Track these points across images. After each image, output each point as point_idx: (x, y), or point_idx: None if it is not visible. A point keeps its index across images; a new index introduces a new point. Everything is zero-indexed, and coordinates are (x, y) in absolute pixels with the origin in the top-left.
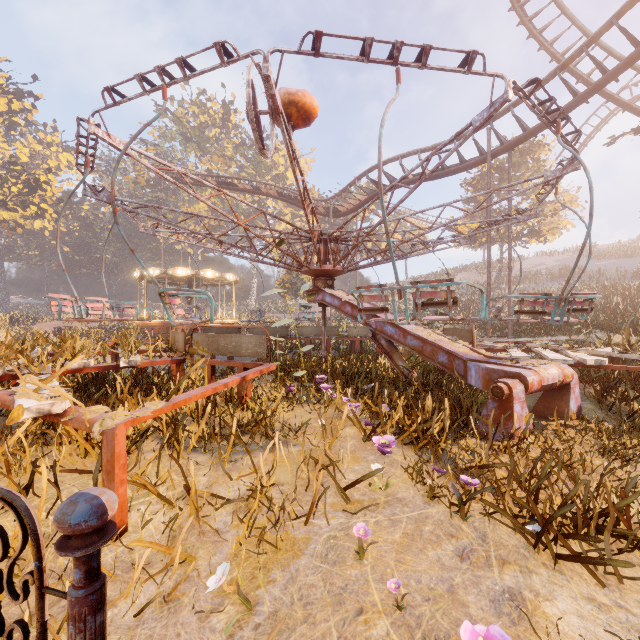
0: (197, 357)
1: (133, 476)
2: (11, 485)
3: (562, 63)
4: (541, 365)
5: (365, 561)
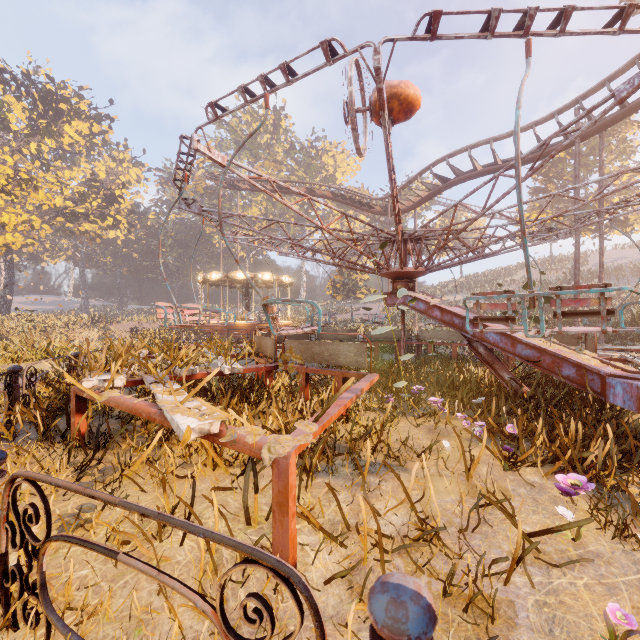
0: (290, 364)
1: (299, 507)
2: (166, 502)
3: None
4: None
5: None
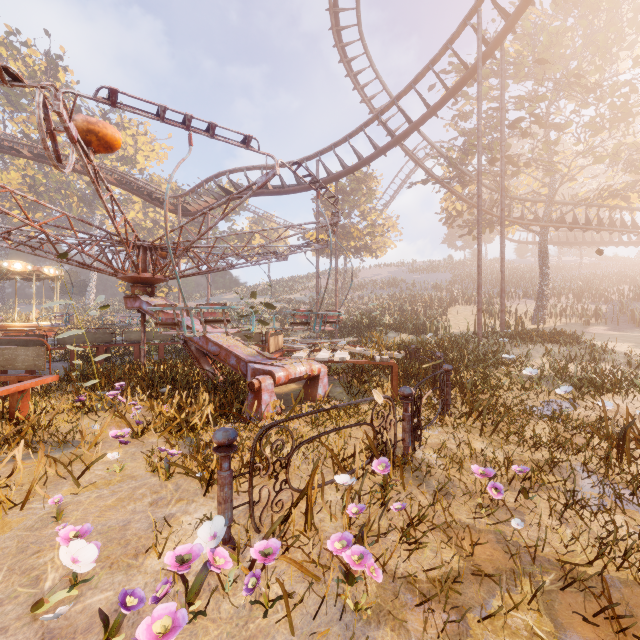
0: None
1: None
2: None
3: (366, 122)
4: (296, 363)
5: (60, 521)
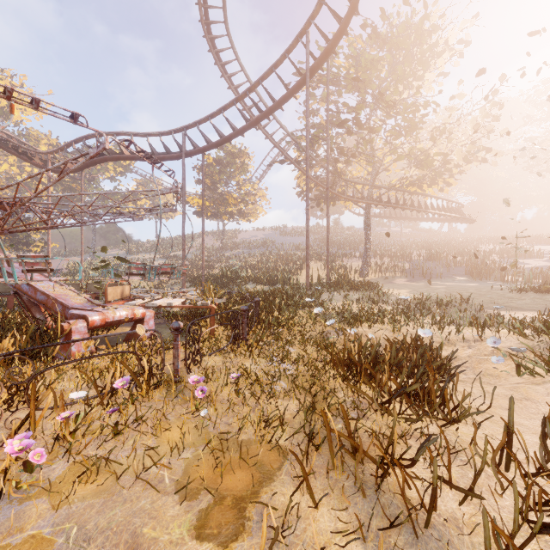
0: None
1: None
2: None
3: (224, 106)
4: (118, 308)
5: None
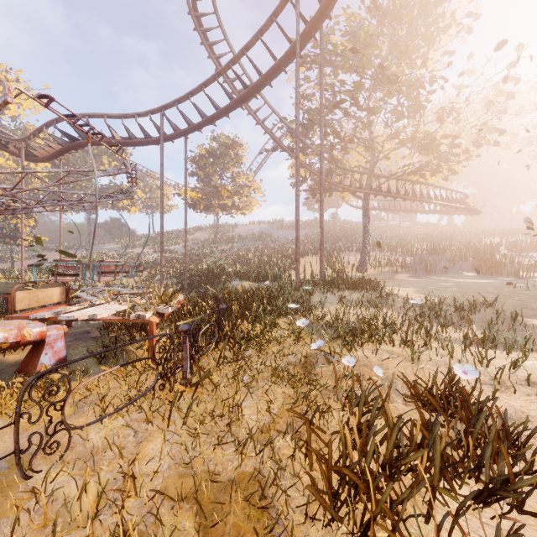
0: None
1: None
2: None
3: (205, 81)
4: None
5: None
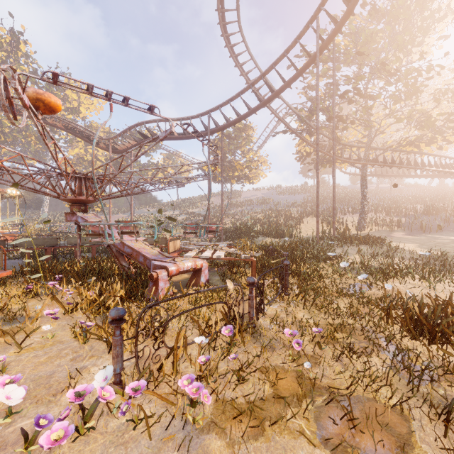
0: None
1: None
2: None
3: (242, 90)
4: (184, 260)
5: (4, 373)
